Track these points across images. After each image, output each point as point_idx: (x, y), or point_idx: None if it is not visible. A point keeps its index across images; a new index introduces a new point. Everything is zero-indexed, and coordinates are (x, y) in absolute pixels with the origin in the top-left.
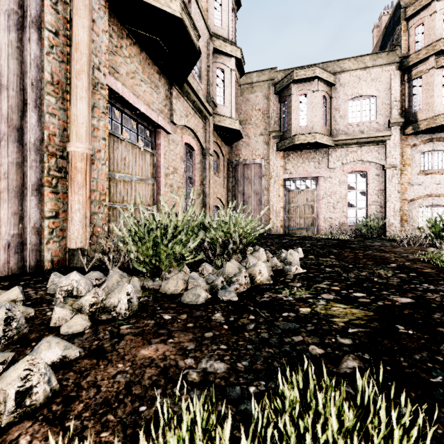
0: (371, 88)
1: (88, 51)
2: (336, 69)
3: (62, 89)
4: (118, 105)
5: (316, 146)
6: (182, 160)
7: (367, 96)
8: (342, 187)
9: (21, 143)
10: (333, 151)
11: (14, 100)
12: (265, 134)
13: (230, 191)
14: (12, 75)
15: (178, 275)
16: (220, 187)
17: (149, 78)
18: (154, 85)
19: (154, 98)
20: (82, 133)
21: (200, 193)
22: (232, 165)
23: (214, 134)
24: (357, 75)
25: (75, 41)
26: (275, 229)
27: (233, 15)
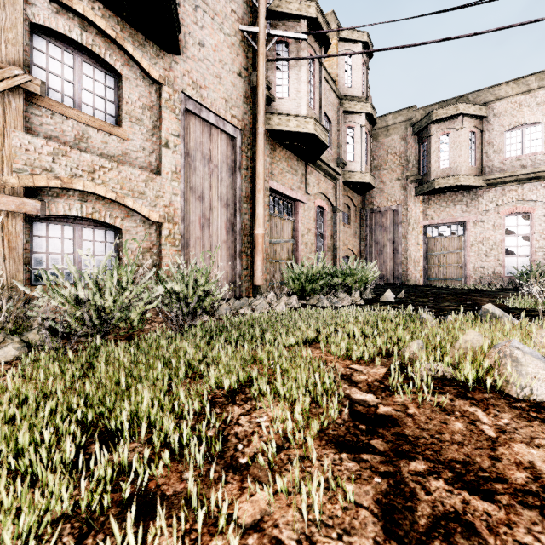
0: (536, 114)
1: (263, 177)
2: (488, 98)
3: (249, 198)
4: (272, 194)
5: (461, 188)
6: (314, 221)
7: (531, 123)
8: (497, 232)
9: (234, 231)
10: (485, 192)
11: (231, 210)
12: (402, 178)
13: (363, 240)
14: (231, 198)
15: (314, 297)
16: (352, 238)
17: (291, 167)
18: (294, 171)
19: (294, 181)
20: (261, 223)
21: (330, 246)
22: (365, 213)
23: (344, 189)
24: (517, 101)
25: (257, 173)
26: (413, 279)
27: (364, 68)
